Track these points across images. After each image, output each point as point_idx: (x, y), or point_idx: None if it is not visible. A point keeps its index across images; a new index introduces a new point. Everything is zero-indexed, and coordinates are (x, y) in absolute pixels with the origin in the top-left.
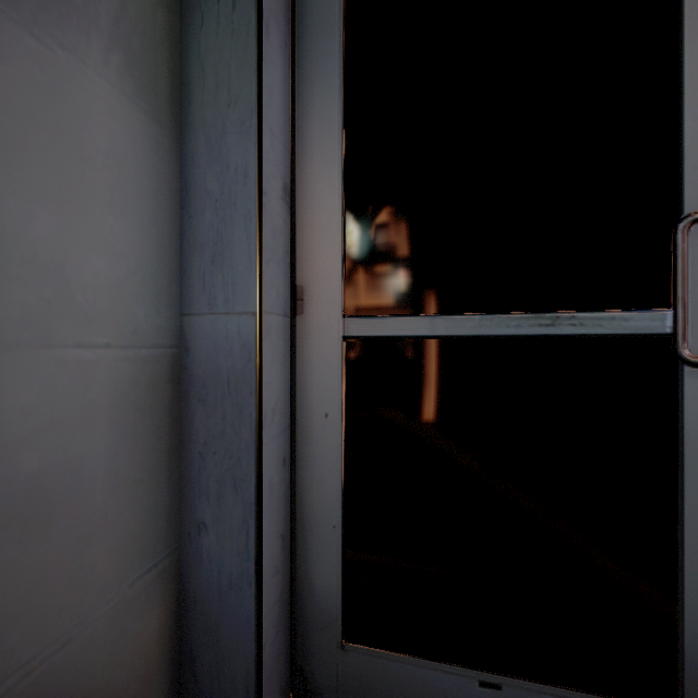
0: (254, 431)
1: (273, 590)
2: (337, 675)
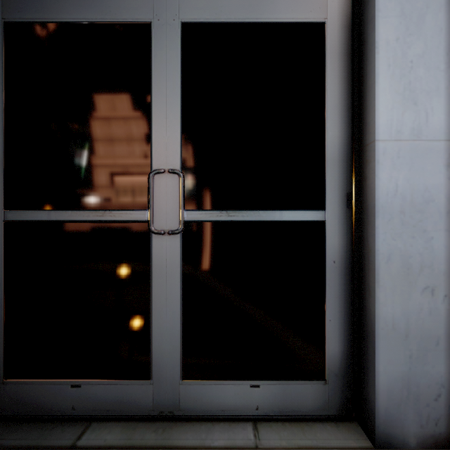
0: None
1: None
2: (1, 398)
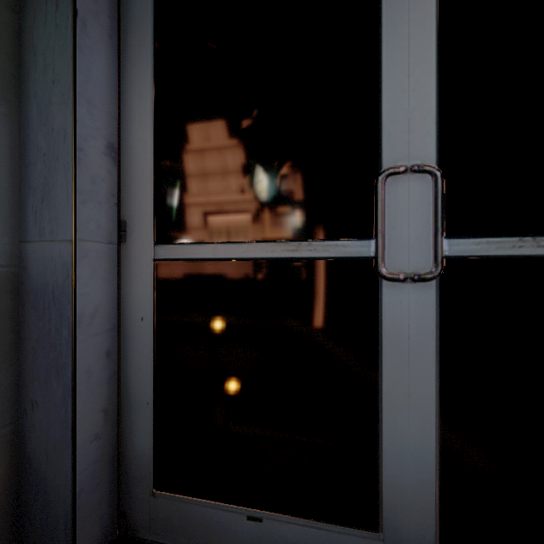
0: (71, 330)
1: (92, 452)
2: (150, 516)
